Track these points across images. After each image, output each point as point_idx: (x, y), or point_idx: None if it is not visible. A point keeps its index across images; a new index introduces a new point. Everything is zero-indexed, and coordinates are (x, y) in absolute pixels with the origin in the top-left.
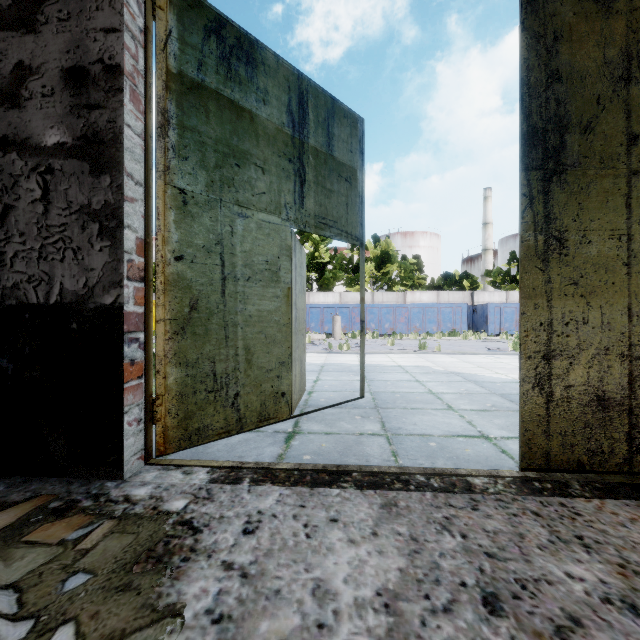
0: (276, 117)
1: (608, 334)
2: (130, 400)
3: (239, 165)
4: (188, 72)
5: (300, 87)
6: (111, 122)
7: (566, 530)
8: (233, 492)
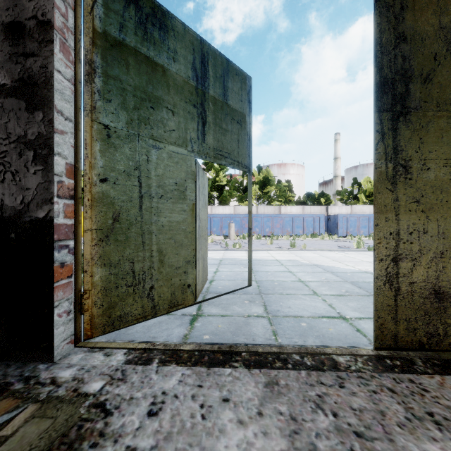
0: (183, 72)
1: (443, 241)
2: (60, 296)
3: (153, 108)
4: (111, 32)
5: (202, 50)
6: (43, 68)
7: (418, 407)
8: (143, 373)
